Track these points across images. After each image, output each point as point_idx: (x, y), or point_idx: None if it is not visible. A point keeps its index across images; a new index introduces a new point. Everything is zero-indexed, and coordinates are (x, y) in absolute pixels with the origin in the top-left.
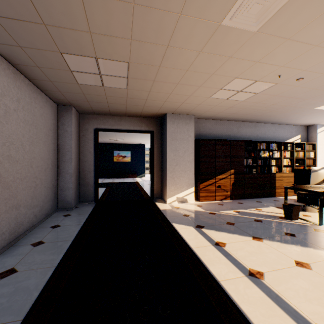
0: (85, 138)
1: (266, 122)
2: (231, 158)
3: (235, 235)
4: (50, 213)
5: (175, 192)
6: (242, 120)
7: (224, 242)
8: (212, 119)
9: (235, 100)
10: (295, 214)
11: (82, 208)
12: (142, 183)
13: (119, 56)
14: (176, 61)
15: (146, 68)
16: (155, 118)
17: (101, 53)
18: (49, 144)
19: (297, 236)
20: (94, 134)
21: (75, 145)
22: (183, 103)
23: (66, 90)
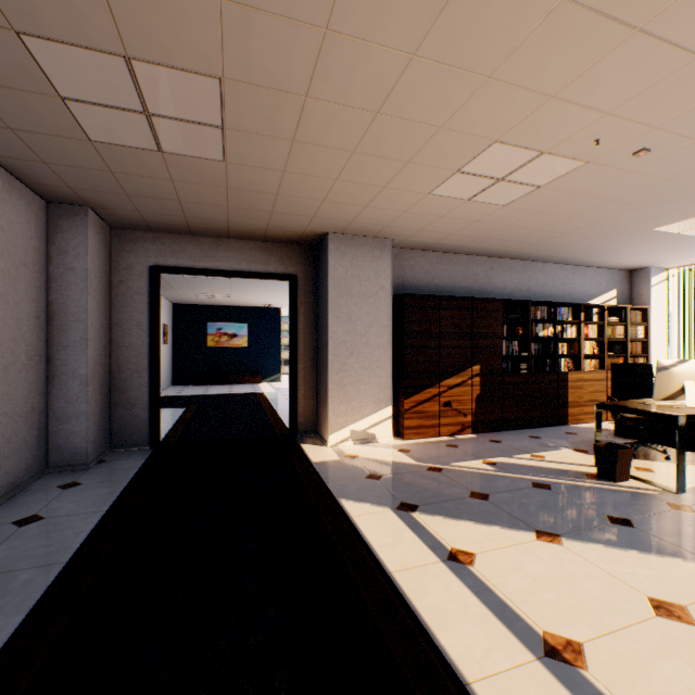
0: (126, 289)
1: (548, 261)
2: (474, 340)
3: (493, 527)
4: (24, 481)
5: (349, 419)
6: (498, 255)
7: (470, 550)
8: (432, 250)
9: (487, 203)
10: (622, 469)
11: (115, 463)
12: (273, 396)
13: (192, 56)
14: (350, 81)
15: (269, 101)
16: (301, 244)
17: (139, 43)
18: (19, 301)
19: (638, 524)
20: (149, 279)
21: (98, 306)
22: (365, 207)
23: (61, 159)
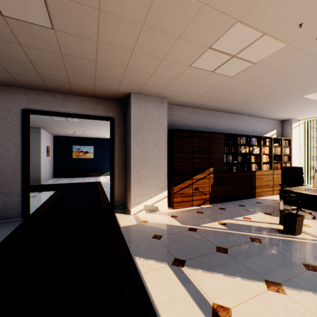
0: (5, 122)
1: (245, 114)
2: (210, 154)
3: (237, 279)
4: None
5: (143, 199)
6: (221, 110)
7: (226, 304)
8: (188, 106)
9: (222, 75)
10: (298, 227)
11: None
12: (105, 183)
13: None
14: None
15: None
16: (116, 100)
17: None
18: None
19: None
20: (22, 117)
21: None
22: (152, 75)
23: None
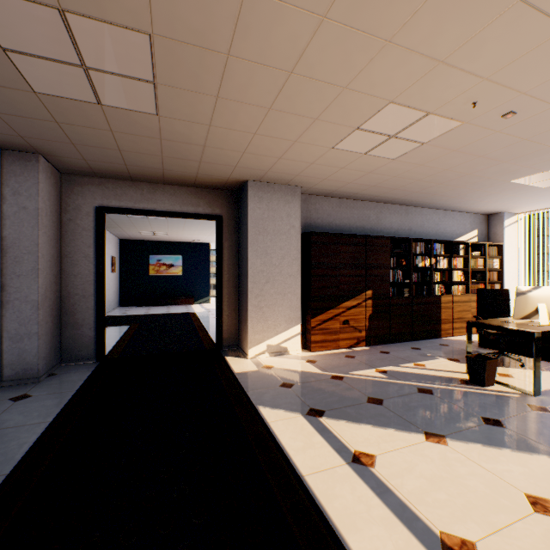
0: (74, 226)
1: (425, 206)
2: (368, 269)
3: (389, 430)
4: None
5: (265, 335)
6: (386, 201)
7: (371, 452)
8: (333, 196)
9: (380, 157)
10: (489, 376)
11: (63, 376)
12: (203, 315)
13: (122, 10)
14: (268, 41)
15: (195, 58)
16: (226, 190)
17: None
18: None
19: (507, 424)
20: (95, 218)
21: (49, 240)
22: (279, 159)
23: (10, 109)
